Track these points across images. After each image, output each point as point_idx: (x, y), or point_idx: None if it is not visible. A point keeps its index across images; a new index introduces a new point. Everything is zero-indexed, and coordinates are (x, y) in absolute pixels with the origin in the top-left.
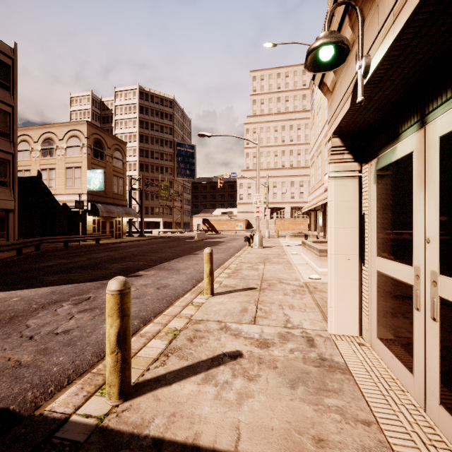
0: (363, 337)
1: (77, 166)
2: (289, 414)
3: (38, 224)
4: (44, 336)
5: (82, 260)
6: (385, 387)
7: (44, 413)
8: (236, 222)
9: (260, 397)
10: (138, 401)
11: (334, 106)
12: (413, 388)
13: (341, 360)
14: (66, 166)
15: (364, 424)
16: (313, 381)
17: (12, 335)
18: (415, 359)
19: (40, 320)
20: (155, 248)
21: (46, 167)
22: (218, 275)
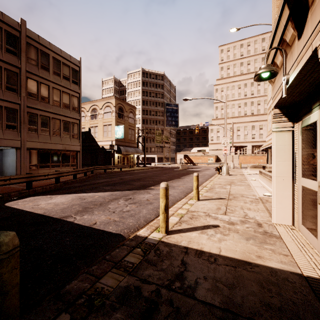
0: (295, 226)
1: (109, 124)
2: (244, 247)
3: (89, 159)
4: (119, 212)
5: (117, 179)
6: (302, 246)
7: (137, 234)
8: (208, 157)
9: (230, 241)
10: (173, 236)
11: (274, 91)
12: (317, 246)
13: (277, 234)
14: (103, 124)
15: (284, 255)
16: (258, 239)
17: (105, 210)
18: (318, 230)
19: (113, 206)
20: (155, 174)
21: (93, 126)
22: (200, 190)
